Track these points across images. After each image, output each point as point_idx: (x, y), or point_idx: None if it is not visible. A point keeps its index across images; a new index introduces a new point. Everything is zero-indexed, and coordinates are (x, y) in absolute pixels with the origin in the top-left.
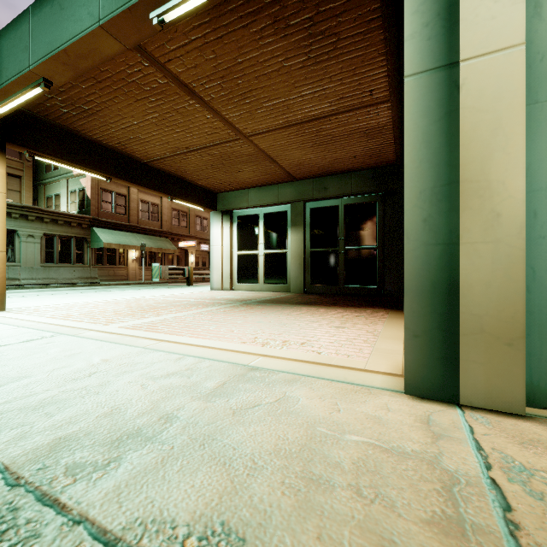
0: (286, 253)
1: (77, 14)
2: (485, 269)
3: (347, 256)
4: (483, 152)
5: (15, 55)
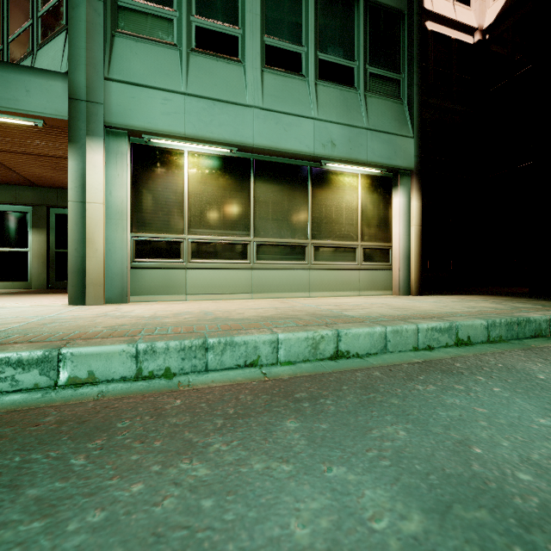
0: (27, 252)
1: None
2: (94, 265)
3: None
4: (93, 231)
5: None
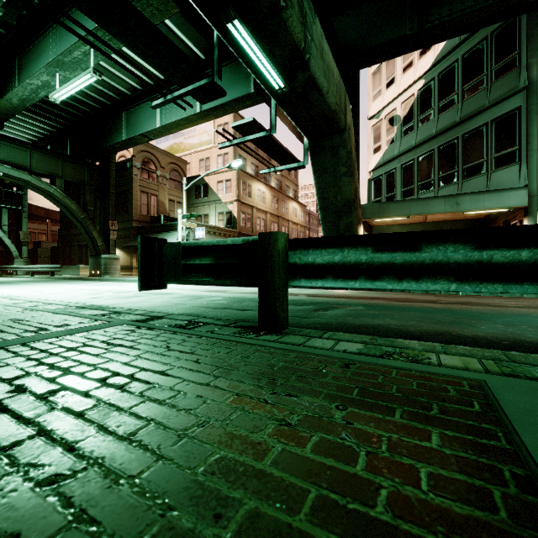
0: None
1: (435, 208)
2: None
3: None
4: None
5: (402, 210)
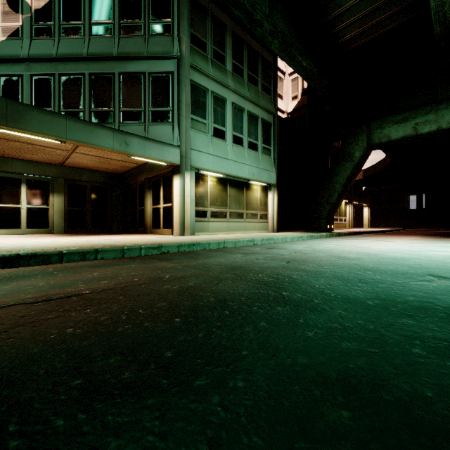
0: (49, 208)
1: (101, 140)
2: (187, 220)
3: (92, 213)
4: (187, 207)
5: (53, 127)
